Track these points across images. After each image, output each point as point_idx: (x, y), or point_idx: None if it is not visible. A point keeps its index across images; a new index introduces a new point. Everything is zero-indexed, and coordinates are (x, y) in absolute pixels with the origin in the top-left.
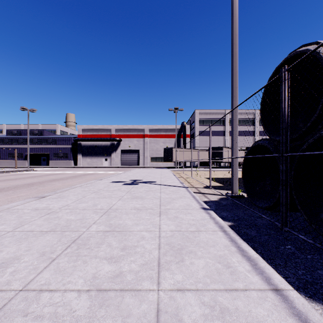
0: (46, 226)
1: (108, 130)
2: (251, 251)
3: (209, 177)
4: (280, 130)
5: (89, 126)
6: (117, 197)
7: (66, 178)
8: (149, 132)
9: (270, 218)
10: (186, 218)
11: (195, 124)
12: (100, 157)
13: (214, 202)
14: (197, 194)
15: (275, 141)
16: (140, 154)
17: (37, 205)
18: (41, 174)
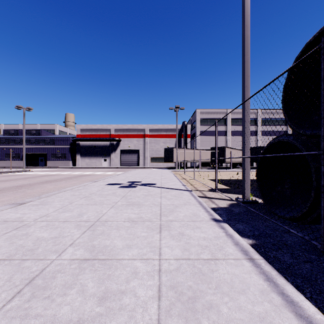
0: (3, 251)
1: (107, 130)
2: (306, 303)
3: (215, 179)
4: (322, 120)
5: (87, 126)
6: (110, 204)
7: (61, 179)
8: (149, 132)
9: (300, 233)
10: (195, 235)
11: (196, 124)
12: (99, 158)
13: (224, 209)
14: (202, 199)
15: (304, 136)
16: (140, 154)
17: (9, 215)
18: (36, 175)
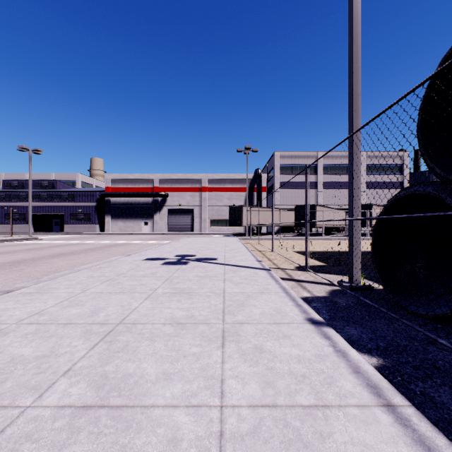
0: None
1: (149, 181)
2: None
3: (306, 253)
4: None
5: (121, 175)
6: (145, 292)
7: (80, 251)
8: (208, 184)
9: None
10: (283, 352)
11: (274, 172)
12: (138, 220)
13: (323, 300)
14: (287, 282)
15: None
16: (195, 215)
17: None
18: (45, 245)
